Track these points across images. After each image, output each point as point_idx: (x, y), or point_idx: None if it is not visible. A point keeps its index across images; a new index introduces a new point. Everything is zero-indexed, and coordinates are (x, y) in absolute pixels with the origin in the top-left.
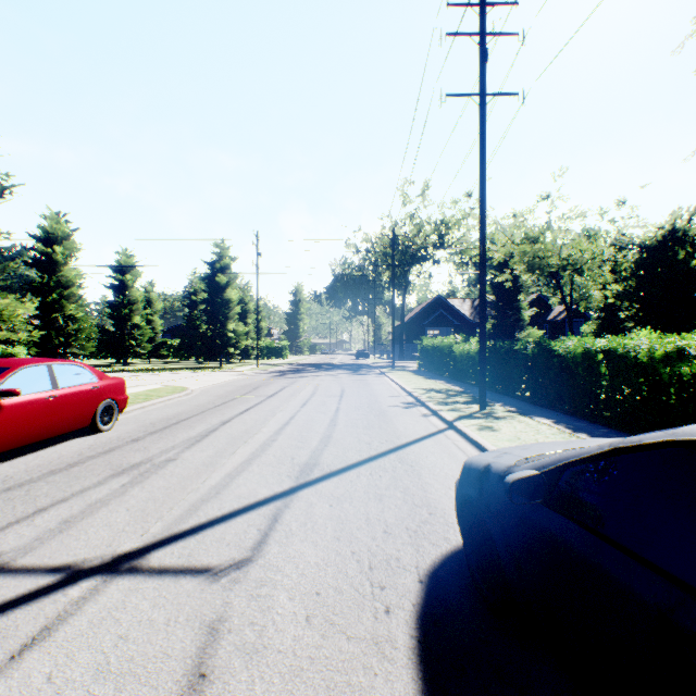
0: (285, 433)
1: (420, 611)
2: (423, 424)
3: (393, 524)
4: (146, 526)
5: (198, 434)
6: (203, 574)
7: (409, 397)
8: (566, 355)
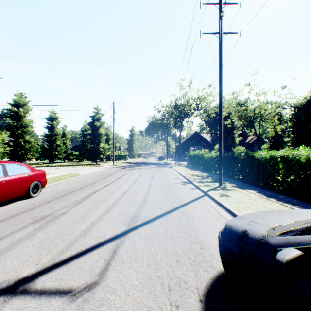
0: (124, 198)
1: None
2: (192, 193)
3: (181, 256)
4: (40, 258)
5: (80, 198)
6: (67, 295)
7: (184, 179)
8: (261, 159)
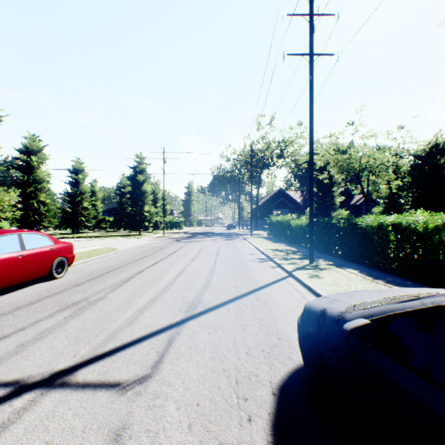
0: (179, 279)
1: (274, 419)
2: (272, 273)
3: (252, 347)
4: (77, 349)
5: (121, 280)
6: (115, 388)
7: (262, 255)
8: (366, 227)
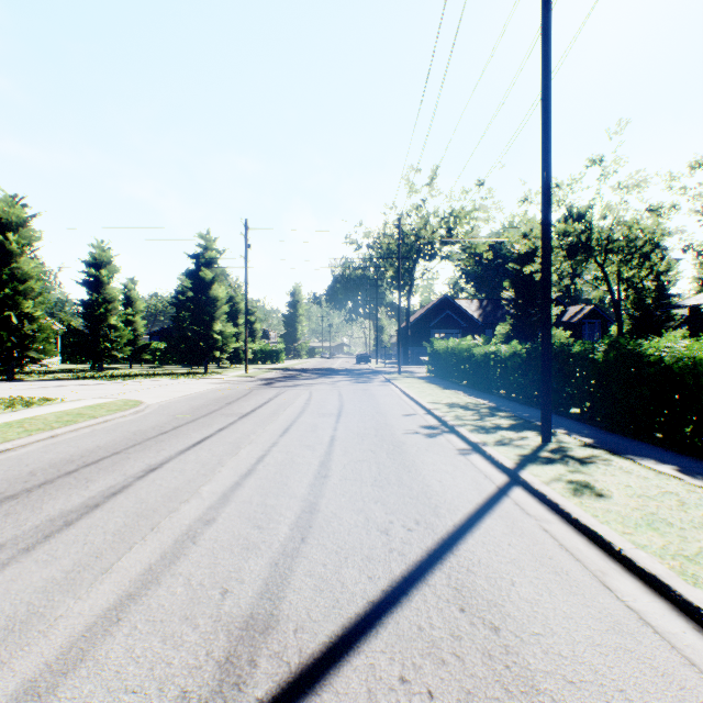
0: (237, 499)
1: None
2: (467, 473)
3: None
4: None
5: (83, 502)
6: None
7: (428, 416)
8: (673, 361)
